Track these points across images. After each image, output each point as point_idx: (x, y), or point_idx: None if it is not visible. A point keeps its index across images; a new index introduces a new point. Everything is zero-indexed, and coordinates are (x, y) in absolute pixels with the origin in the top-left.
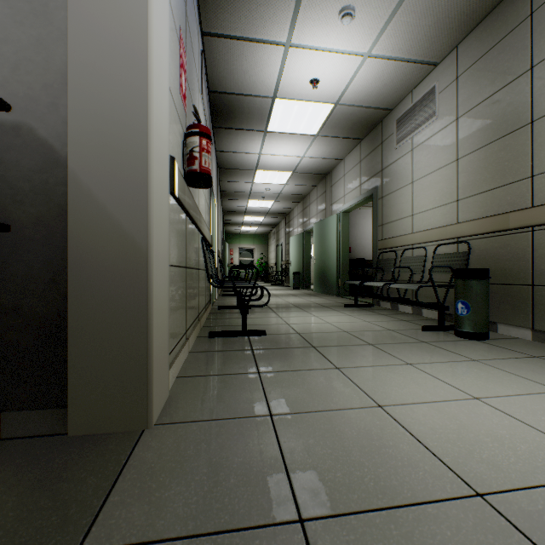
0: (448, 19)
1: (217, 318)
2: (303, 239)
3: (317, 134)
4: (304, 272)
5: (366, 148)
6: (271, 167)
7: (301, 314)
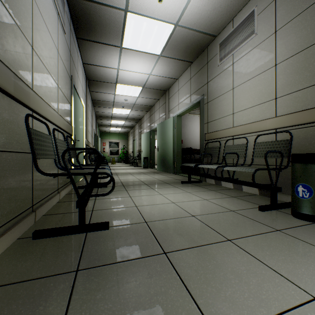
0: None
1: (69, 201)
2: (150, 135)
3: (160, 55)
4: (151, 157)
5: (195, 68)
6: (127, 81)
7: (149, 192)
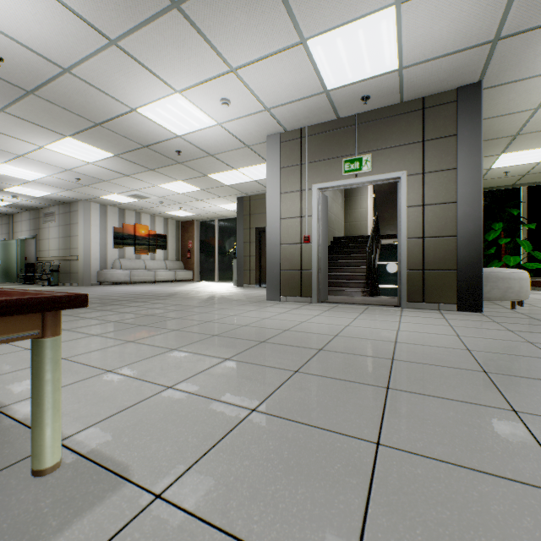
0: (52, 202)
1: None
2: None
3: (3, 206)
4: None
5: (33, 215)
6: None
7: None
